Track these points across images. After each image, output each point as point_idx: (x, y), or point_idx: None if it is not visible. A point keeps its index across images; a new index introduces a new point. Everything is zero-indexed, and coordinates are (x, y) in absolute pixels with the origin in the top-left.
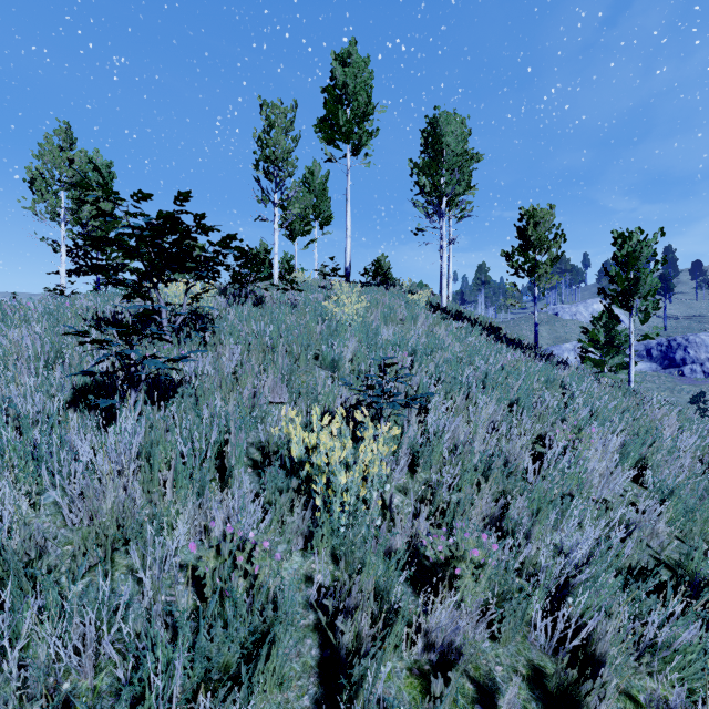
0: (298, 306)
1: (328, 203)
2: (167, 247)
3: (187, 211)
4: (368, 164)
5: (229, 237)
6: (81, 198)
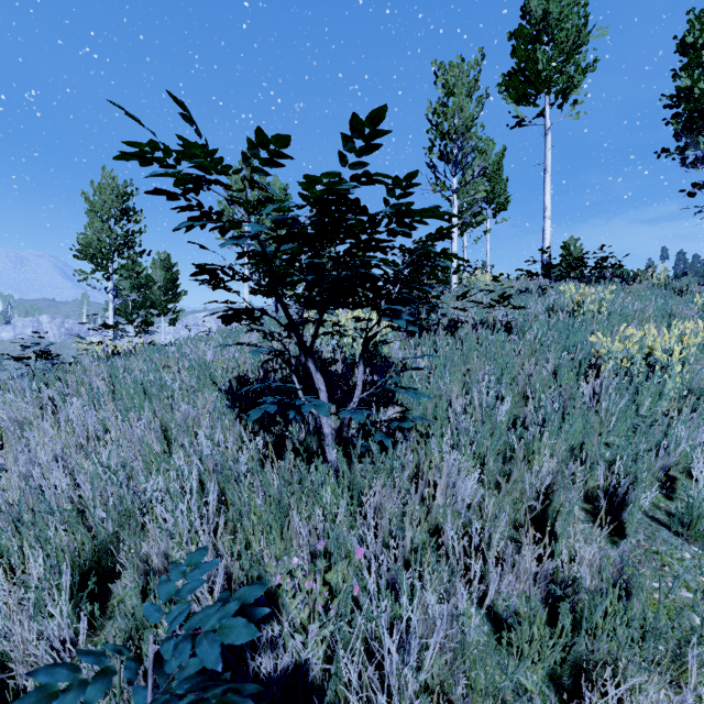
0: (510, 330)
1: (504, 184)
2: (330, 268)
3: (373, 174)
4: (576, 115)
5: (439, 234)
6: (160, 189)
